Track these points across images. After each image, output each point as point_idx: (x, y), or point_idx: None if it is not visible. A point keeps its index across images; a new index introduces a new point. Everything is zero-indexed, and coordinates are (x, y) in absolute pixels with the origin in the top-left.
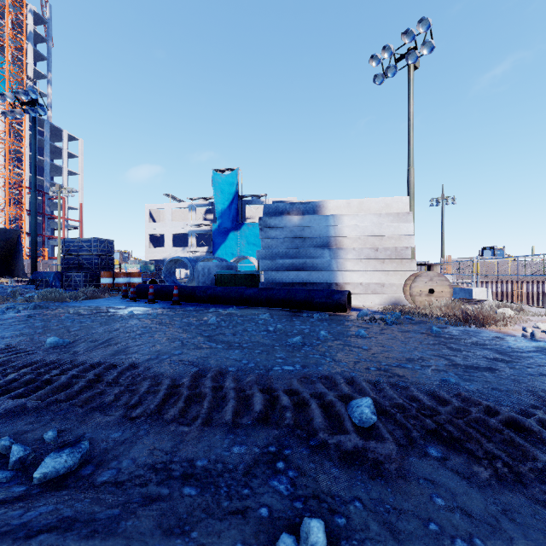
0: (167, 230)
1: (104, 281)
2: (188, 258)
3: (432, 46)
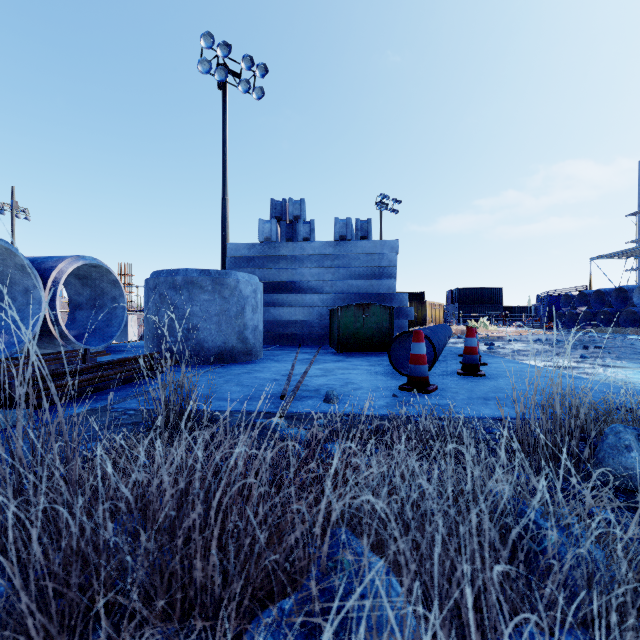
0: None
1: None
2: None
3: (258, 94)
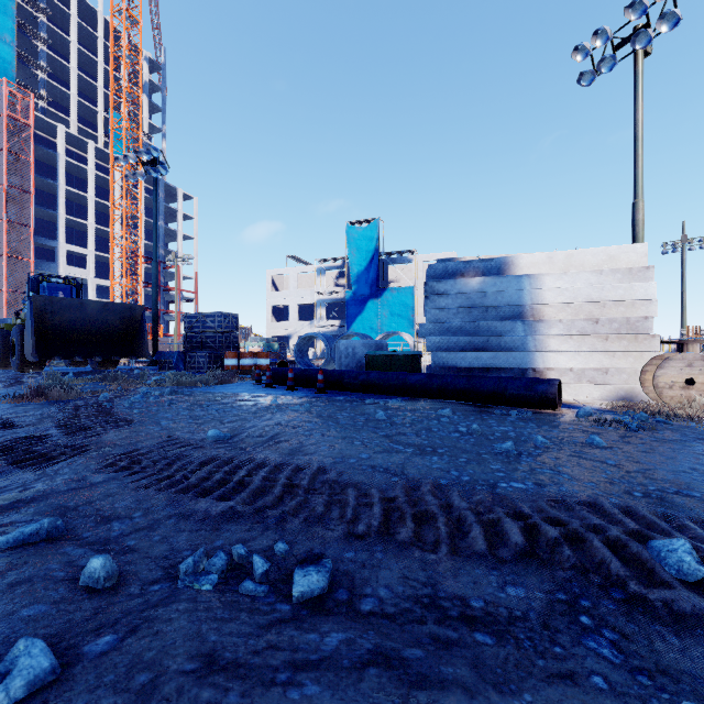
0: (292, 300)
1: (229, 363)
2: (324, 335)
3: (675, 18)
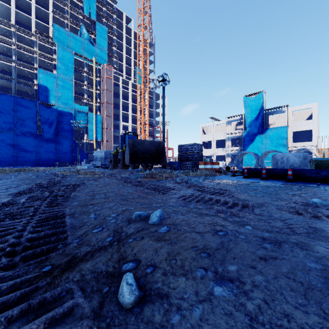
0: (213, 138)
1: (201, 167)
2: (252, 152)
3: None
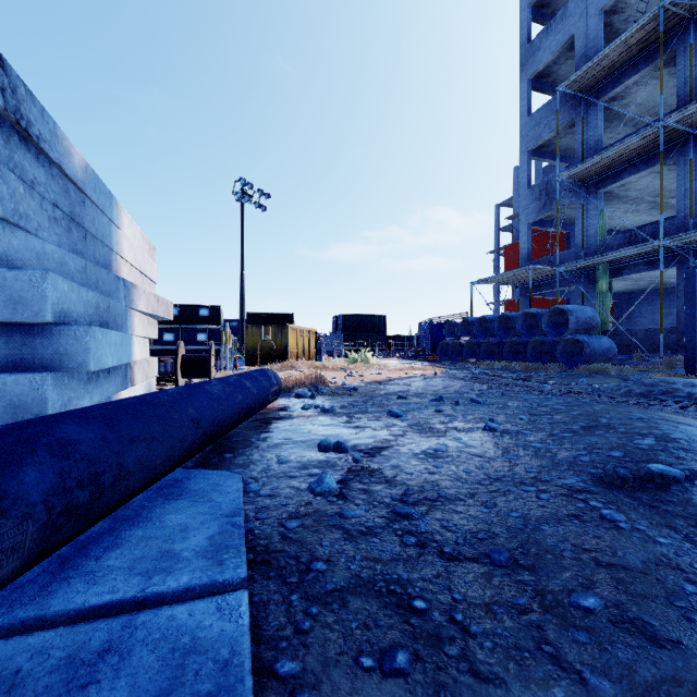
0: None
1: None
2: None
3: None
